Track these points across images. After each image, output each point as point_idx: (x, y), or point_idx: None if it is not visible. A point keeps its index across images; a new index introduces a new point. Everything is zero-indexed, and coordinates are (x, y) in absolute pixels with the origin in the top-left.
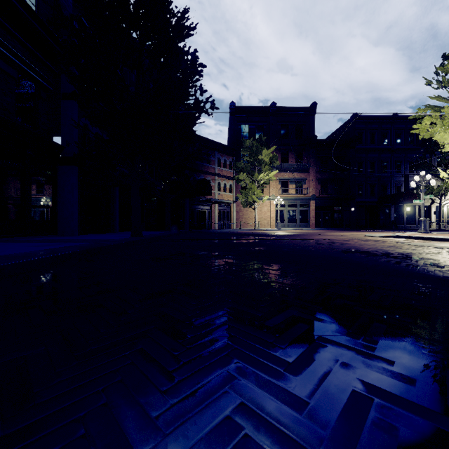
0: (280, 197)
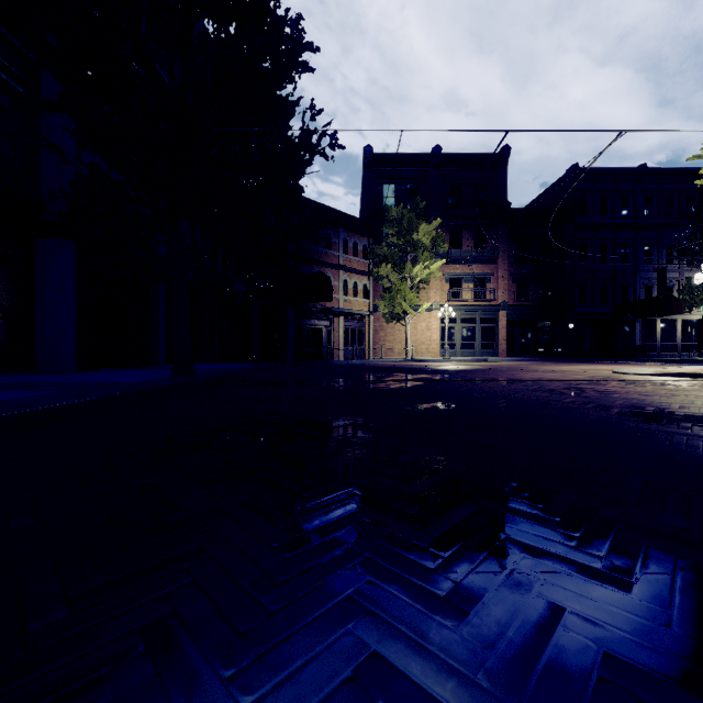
0: (448, 306)
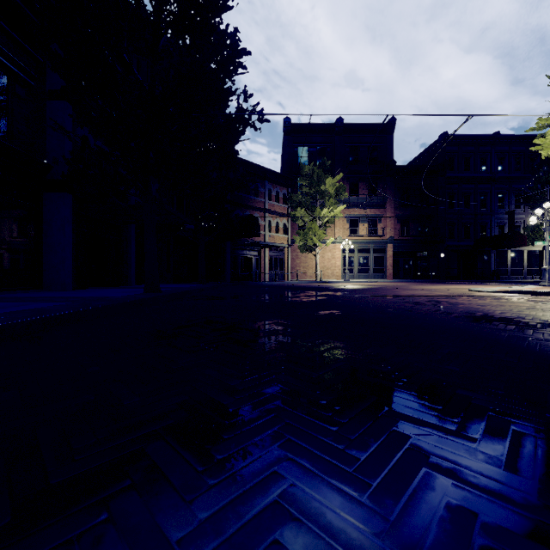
0: (348, 240)
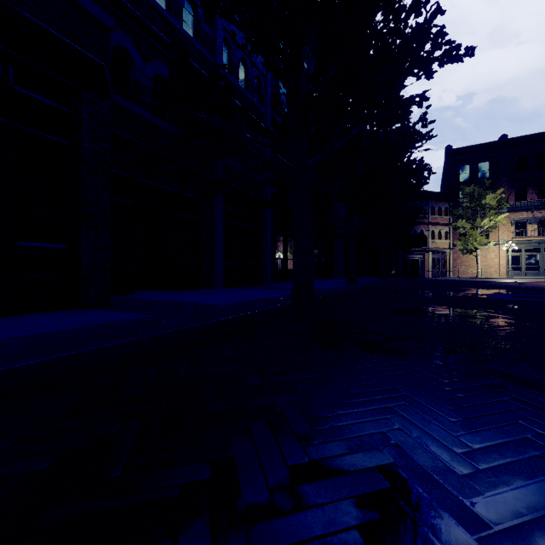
0: (513, 241)
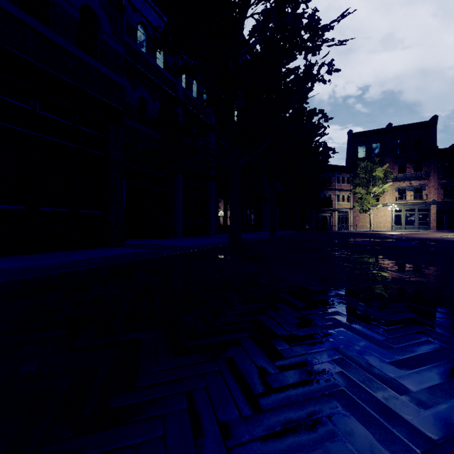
0: (396, 203)
